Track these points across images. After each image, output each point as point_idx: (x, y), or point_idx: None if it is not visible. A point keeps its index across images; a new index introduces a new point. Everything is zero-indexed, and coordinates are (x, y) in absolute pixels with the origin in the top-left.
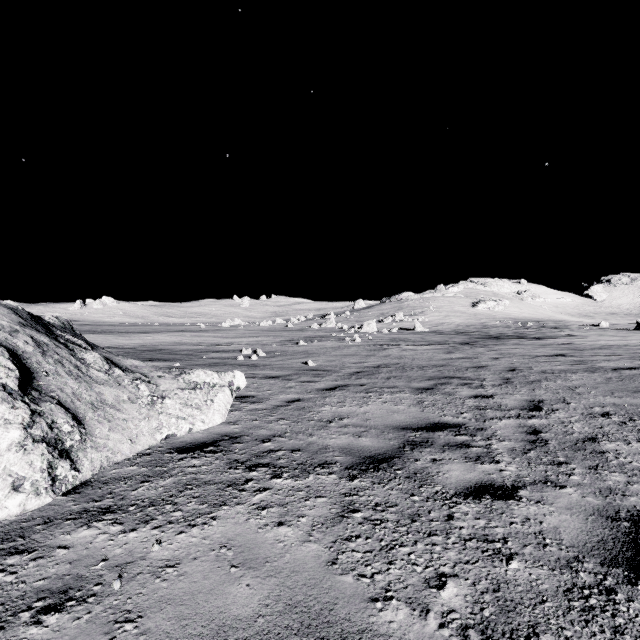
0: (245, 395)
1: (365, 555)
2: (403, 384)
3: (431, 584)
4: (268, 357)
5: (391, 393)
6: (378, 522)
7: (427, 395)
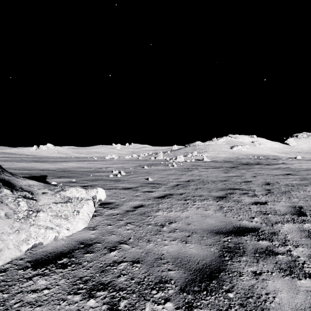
0: (107, 202)
1: None
2: (206, 193)
3: None
4: (126, 175)
5: (200, 200)
6: None
7: (224, 202)
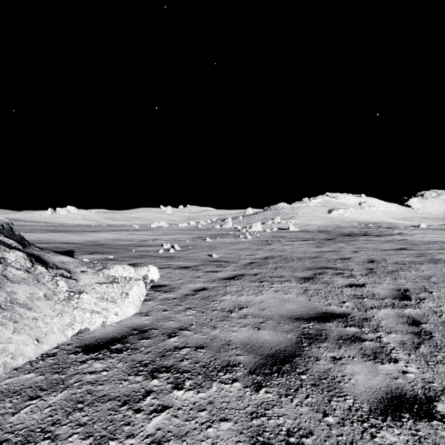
0: (160, 284)
1: None
2: (288, 274)
3: None
4: (182, 250)
5: (280, 282)
6: None
7: (310, 284)
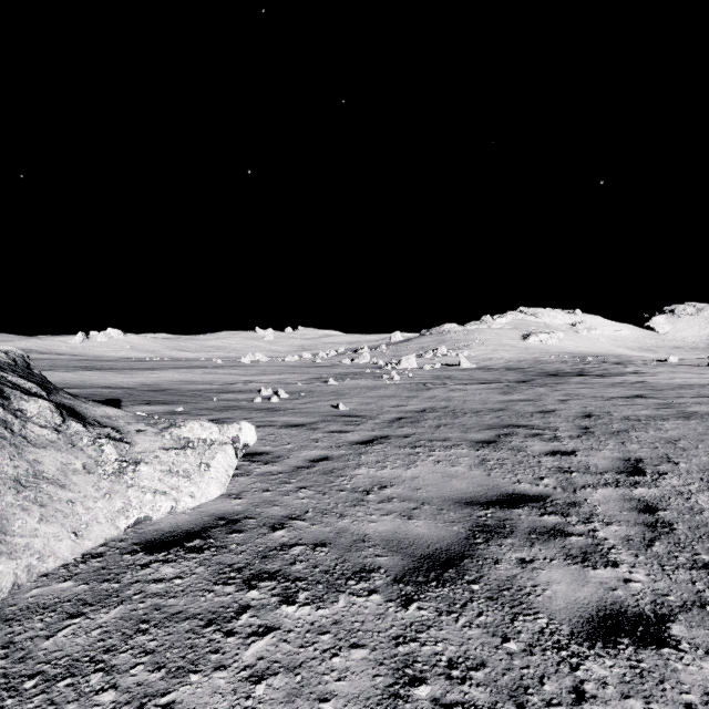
0: (257, 451)
1: None
2: (457, 435)
3: None
4: (291, 399)
5: (444, 448)
6: None
7: (490, 451)
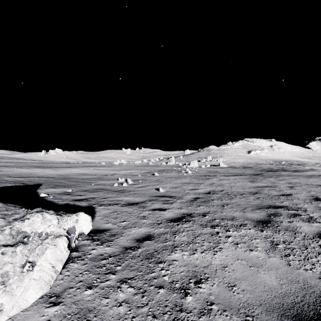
0: (100, 229)
1: None
2: (239, 214)
3: None
4: (134, 184)
5: (235, 228)
6: None
7: (272, 232)
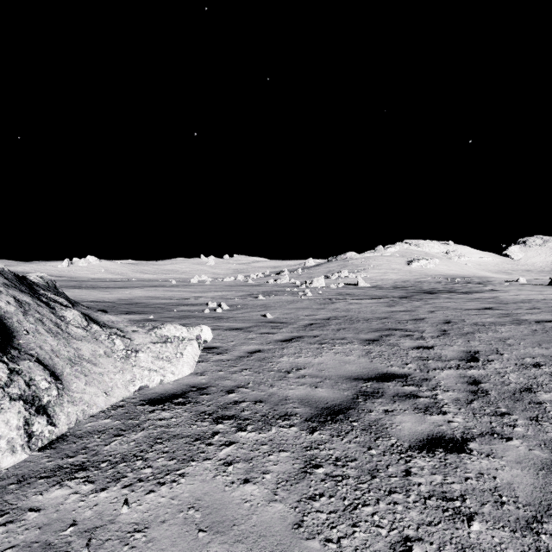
0: (211, 346)
1: (330, 516)
2: (352, 336)
3: (397, 550)
4: (231, 310)
5: (342, 344)
6: (340, 478)
7: (374, 346)
